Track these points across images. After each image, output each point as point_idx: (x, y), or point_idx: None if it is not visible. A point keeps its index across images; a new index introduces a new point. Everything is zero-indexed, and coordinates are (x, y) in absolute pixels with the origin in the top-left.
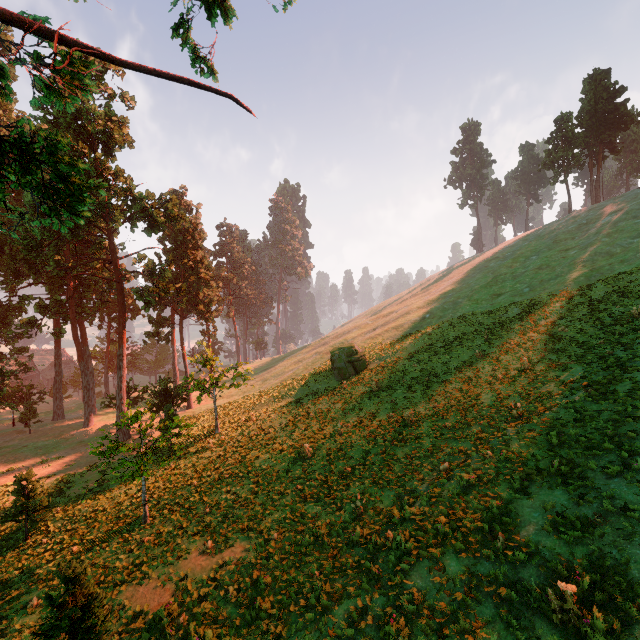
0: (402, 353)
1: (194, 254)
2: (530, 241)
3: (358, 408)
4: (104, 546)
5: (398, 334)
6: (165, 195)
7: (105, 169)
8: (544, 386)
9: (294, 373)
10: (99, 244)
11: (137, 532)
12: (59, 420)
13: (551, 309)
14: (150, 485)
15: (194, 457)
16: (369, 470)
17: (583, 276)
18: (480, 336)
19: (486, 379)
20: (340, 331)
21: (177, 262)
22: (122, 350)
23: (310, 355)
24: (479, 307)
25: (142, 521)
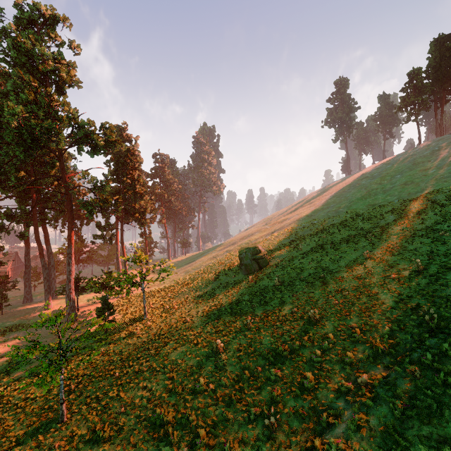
0: (297, 252)
1: (132, 174)
2: (392, 164)
3: (264, 301)
4: (16, 450)
5: (292, 236)
6: (104, 124)
7: (52, 100)
8: (447, 289)
9: (210, 267)
10: (52, 164)
11: (51, 434)
12: (28, 303)
13: (426, 216)
14: (80, 372)
15: (122, 343)
16: (279, 371)
17: (447, 189)
18: (364, 239)
19: (379, 278)
20: (245, 234)
21: (119, 180)
22: (71, 249)
23: (222, 252)
24: (358, 215)
25: (59, 420)
